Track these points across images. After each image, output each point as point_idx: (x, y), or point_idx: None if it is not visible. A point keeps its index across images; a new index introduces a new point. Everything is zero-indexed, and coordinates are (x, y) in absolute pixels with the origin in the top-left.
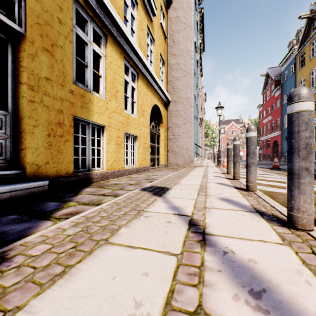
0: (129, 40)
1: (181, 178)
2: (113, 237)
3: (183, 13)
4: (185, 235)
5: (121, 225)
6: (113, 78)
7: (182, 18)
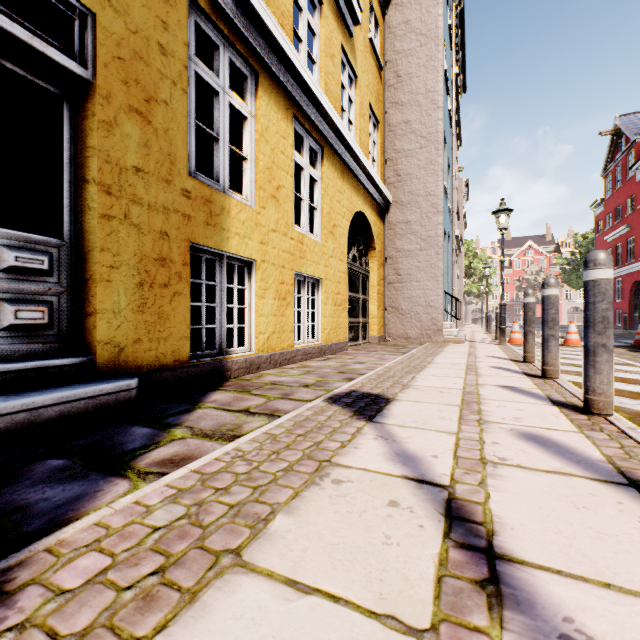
0: (304, 79)
1: (417, 371)
2: (255, 546)
3: (419, 12)
4: (440, 557)
5: (276, 505)
6: (270, 161)
7: (417, 24)
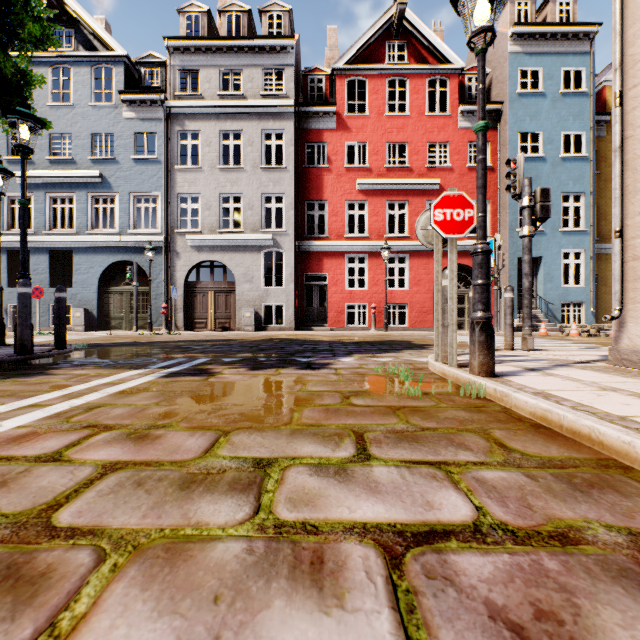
0: None
1: None
2: None
3: None
4: None
5: None
6: None
7: None
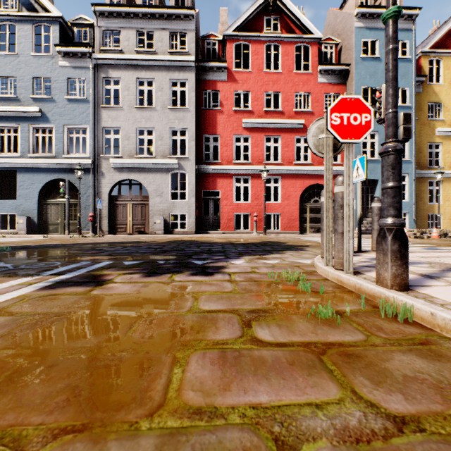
0: None
1: None
2: None
3: None
4: None
5: None
6: (446, 194)
7: None
